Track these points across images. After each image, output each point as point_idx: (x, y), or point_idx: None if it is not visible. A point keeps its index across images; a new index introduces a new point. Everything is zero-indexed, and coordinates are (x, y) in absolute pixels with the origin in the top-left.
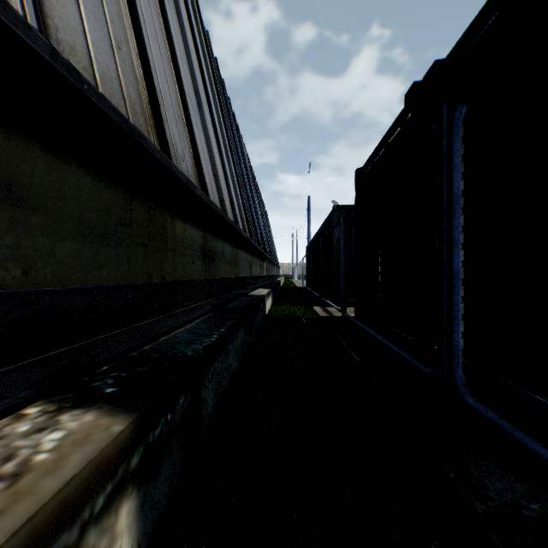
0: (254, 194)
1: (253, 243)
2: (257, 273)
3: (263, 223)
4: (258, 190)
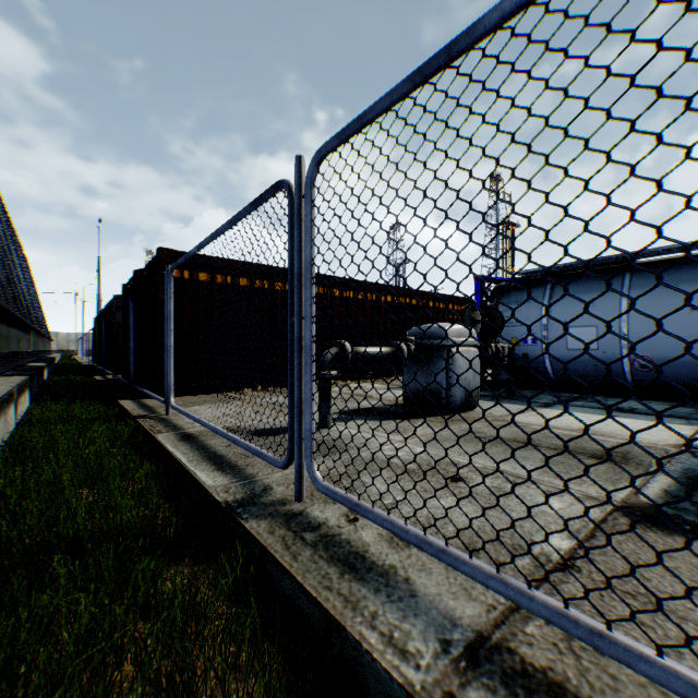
0: (14, 248)
1: (26, 320)
2: (26, 348)
3: (27, 284)
4: (14, 232)
